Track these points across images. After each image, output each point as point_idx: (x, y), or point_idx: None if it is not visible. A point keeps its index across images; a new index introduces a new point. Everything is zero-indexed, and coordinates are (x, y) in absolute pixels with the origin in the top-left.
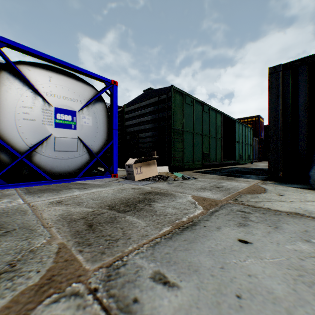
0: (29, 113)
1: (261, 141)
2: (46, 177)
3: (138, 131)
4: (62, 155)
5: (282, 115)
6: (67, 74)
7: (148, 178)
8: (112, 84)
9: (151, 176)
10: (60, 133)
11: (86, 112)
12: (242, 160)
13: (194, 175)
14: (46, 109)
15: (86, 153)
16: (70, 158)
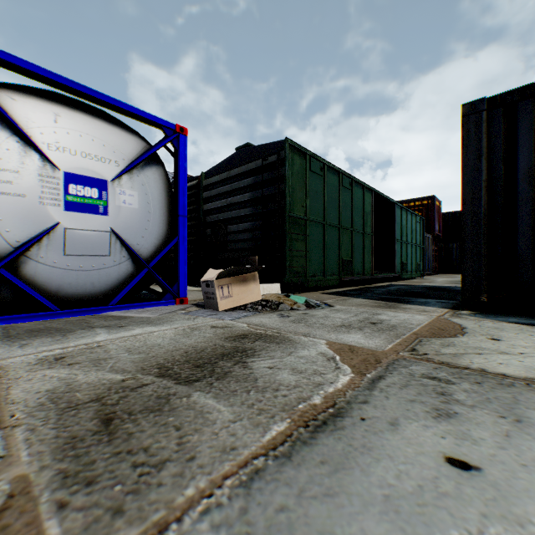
0: (12, 183)
1: (436, 239)
2: (48, 306)
3: (226, 221)
4: (80, 264)
5: (488, 190)
6: (91, 110)
7: (244, 305)
8: (178, 133)
9: (250, 302)
10: (75, 222)
11: (128, 183)
12: (407, 272)
13: (327, 299)
14: (48, 174)
15: (127, 260)
16: (96, 269)
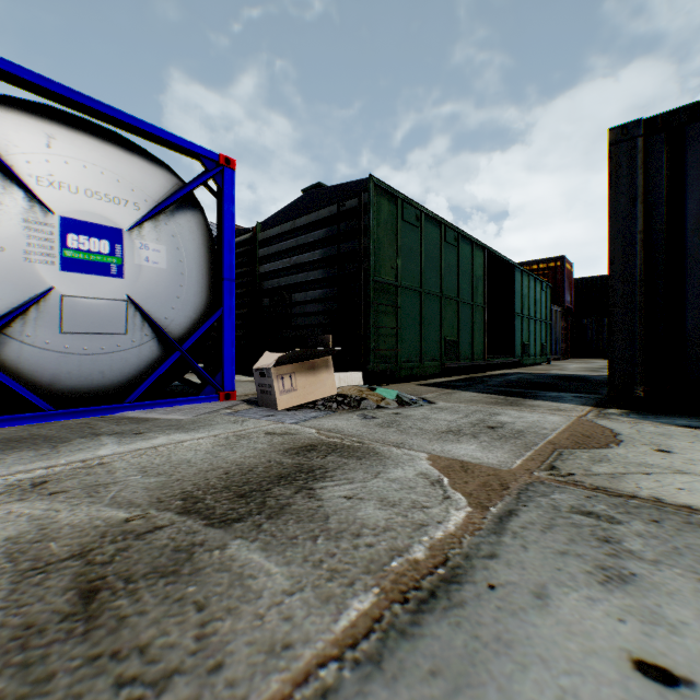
0: None
1: (567, 313)
2: (37, 404)
3: (290, 288)
4: (83, 345)
5: (645, 245)
6: (100, 132)
7: (313, 402)
8: (222, 166)
9: (321, 398)
10: (77, 286)
11: (152, 233)
12: (529, 356)
13: (426, 393)
14: (36, 219)
15: (151, 340)
16: (107, 353)
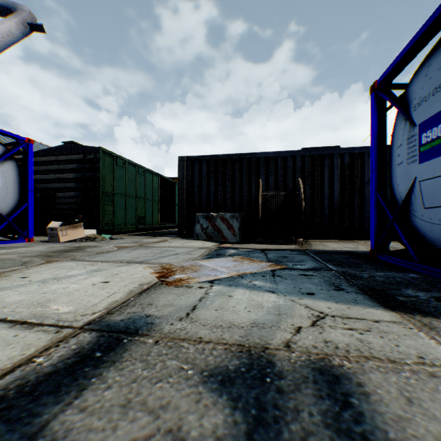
0: None
1: None
2: None
3: (55, 189)
4: None
5: (186, 191)
6: None
7: (74, 241)
8: (28, 142)
9: (77, 240)
10: None
11: None
12: None
13: (124, 237)
14: None
15: None
16: None
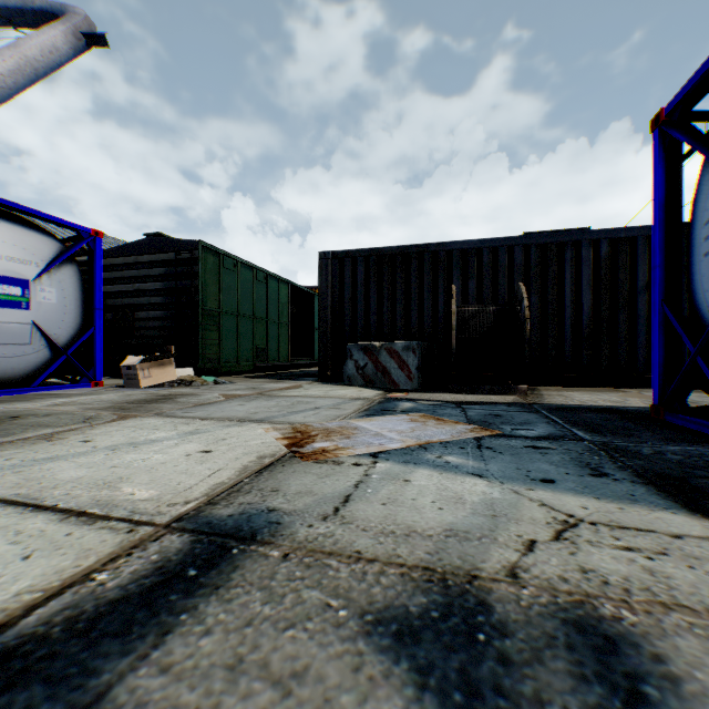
0: None
1: None
2: None
3: (134, 307)
4: (5, 351)
5: (332, 308)
6: (11, 217)
7: (161, 385)
8: (95, 236)
9: (166, 384)
10: (3, 316)
11: (49, 281)
12: None
13: (235, 380)
14: None
15: (46, 348)
16: (19, 356)
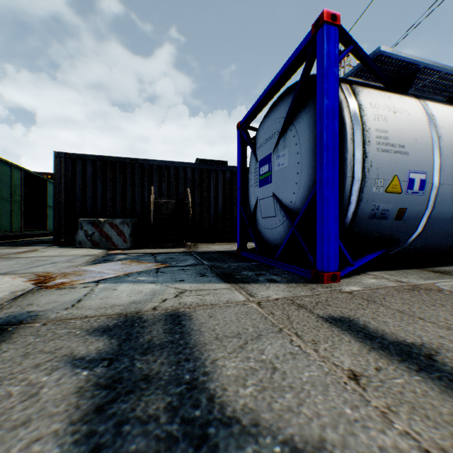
0: None
1: None
2: None
3: None
4: None
5: (66, 193)
6: None
7: None
8: None
9: None
10: None
11: None
12: None
13: None
14: None
15: None
16: None
